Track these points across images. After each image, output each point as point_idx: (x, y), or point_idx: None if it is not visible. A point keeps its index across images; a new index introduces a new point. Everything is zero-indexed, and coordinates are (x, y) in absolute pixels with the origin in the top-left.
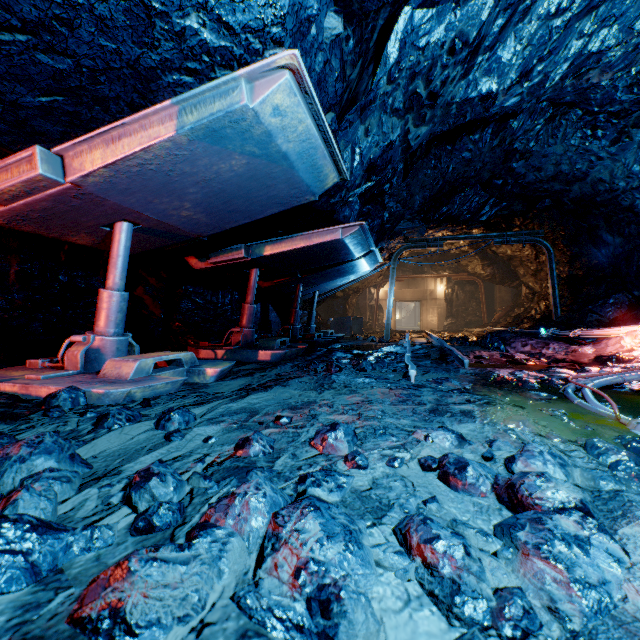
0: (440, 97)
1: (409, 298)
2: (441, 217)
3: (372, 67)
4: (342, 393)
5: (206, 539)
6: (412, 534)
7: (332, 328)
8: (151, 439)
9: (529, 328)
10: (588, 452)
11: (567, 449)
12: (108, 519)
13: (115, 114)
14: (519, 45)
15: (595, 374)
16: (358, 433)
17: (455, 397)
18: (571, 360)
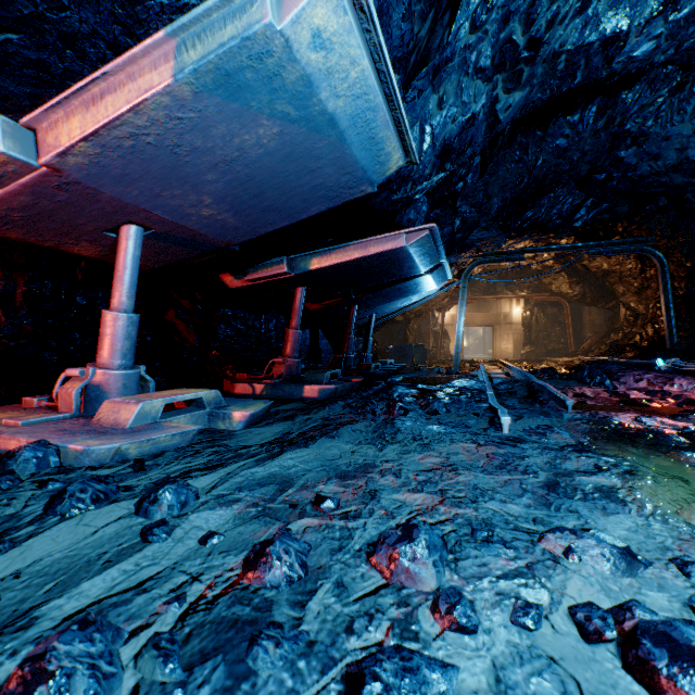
0: (544, 45)
1: (479, 323)
2: (524, 224)
3: (448, 16)
4: (411, 450)
5: None
6: None
7: (391, 357)
8: (121, 536)
9: (636, 358)
10: None
11: None
12: None
13: (96, 63)
14: None
15: None
16: (446, 535)
17: (575, 460)
18: None
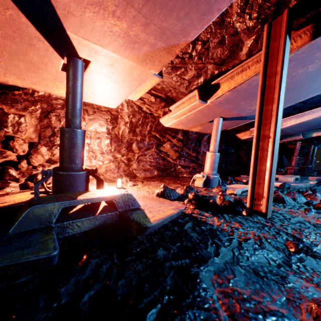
0: None
1: None
2: None
3: None
4: None
5: None
6: None
7: (318, 166)
8: None
9: None
10: None
11: None
12: None
13: (300, 110)
14: None
15: None
16: None
17: None
18: None
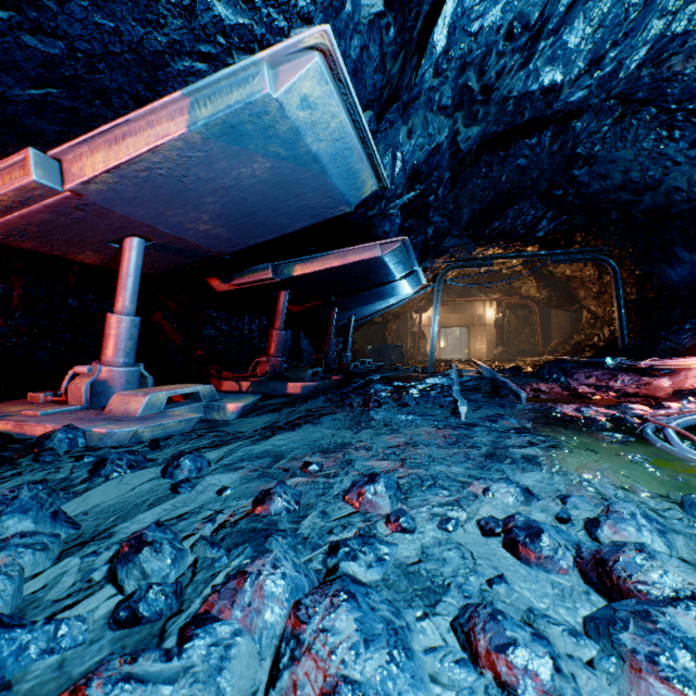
0: (495, 91)
1: (455, 324)
2: (492, 233)
3: (416, 59)
4: (382, 433)
5: (203, 641)
6: (478, 635)
7: (370, 357)
8: (155, 490)
9: (592, 357)
10: (686, 511)
11: (659, 507)
12: (85, 603)
13: (119, 110)
14: (589, 27)
15: (678, 412)
16: (402, 484)
17: (514, 438)
18: (645, 394)
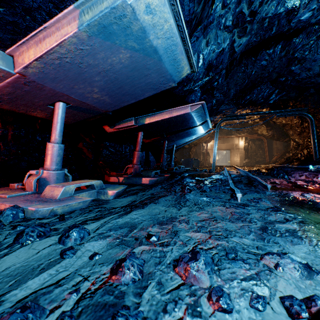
0: (257, 14)
1: (224, 148)
2: (246, 102)
3: (211, 1)
4: (193, 210)
5: None
6: None
7: (182, 164)
8: (50, 255)
9: (299, 165)
10: None
11: None
12: None
13: (41, 23)
14: None
15: None
16: (213, 255)
17: (274, 215)
18: None
